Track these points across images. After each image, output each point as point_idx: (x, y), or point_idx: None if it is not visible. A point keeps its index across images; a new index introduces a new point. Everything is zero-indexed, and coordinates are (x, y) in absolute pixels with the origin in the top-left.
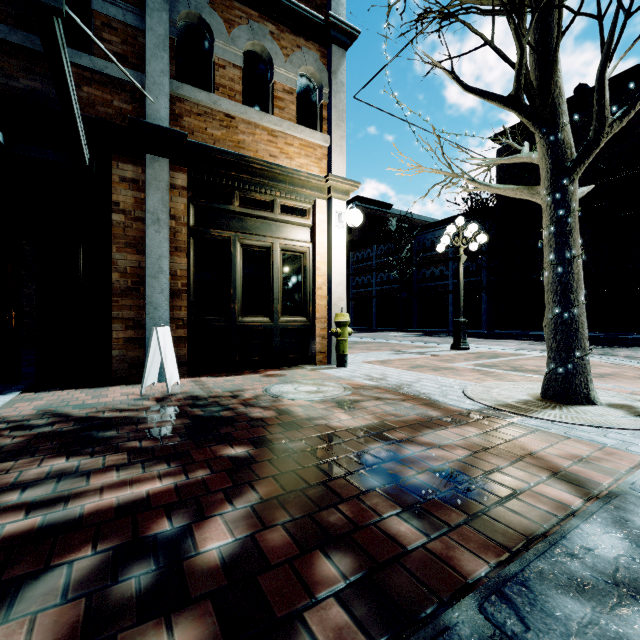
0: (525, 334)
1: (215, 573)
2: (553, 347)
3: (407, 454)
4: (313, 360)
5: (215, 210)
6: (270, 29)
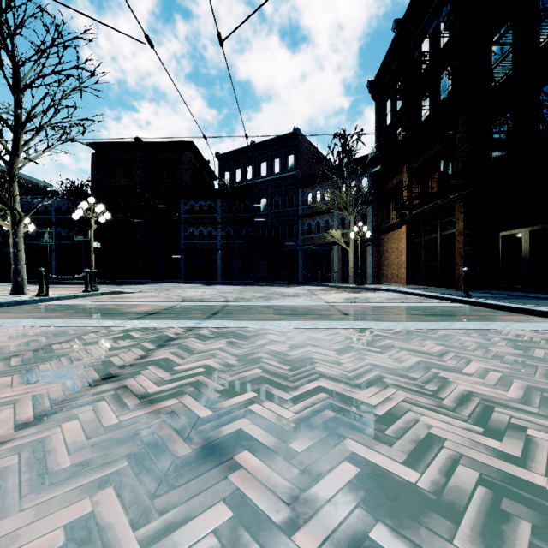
0: (102, 281)
1: None
2: (13, 278)
3: None
4: None
5: None
6: None
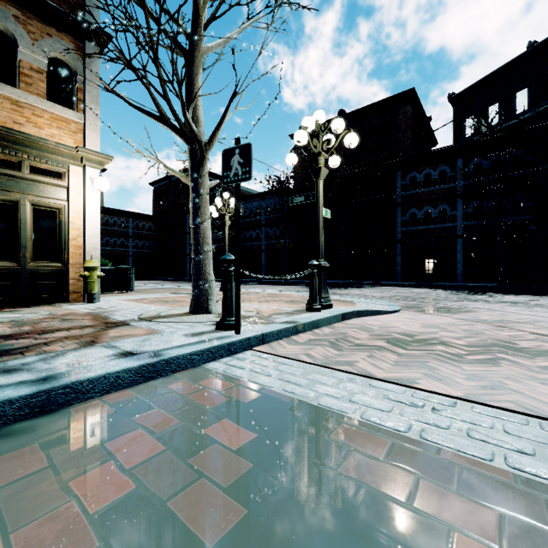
0: (306, 282)
1: None
2: (193, 279)
3: (4, 343)
4: (68, 299)
5: None
6: (14, 13)
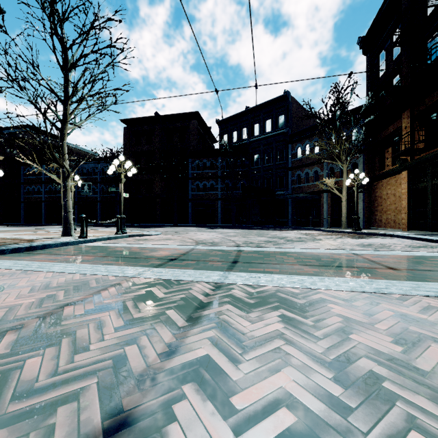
0: (131, 225)
1: None
2: (63, 223)
3: None
4: None
5: None
6: None
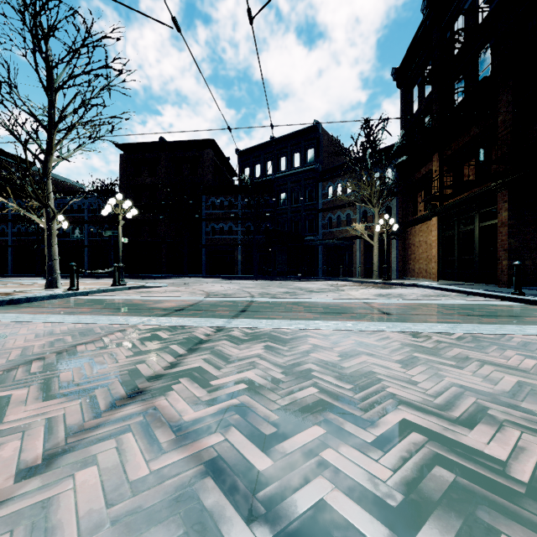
0: (129, 276)
1: None
2: (47, 273)
3: None
4: None
5: None
6: None
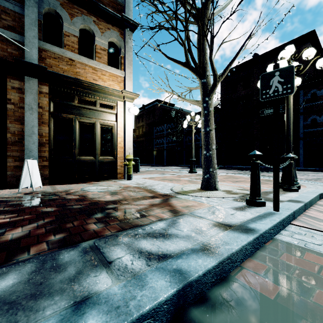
0: (231, 167)
1: (8, 240)
2: (204, 167)
3: (122, 207)
4: (116, 177)
5: (64, 104)
6: (93, 19)
